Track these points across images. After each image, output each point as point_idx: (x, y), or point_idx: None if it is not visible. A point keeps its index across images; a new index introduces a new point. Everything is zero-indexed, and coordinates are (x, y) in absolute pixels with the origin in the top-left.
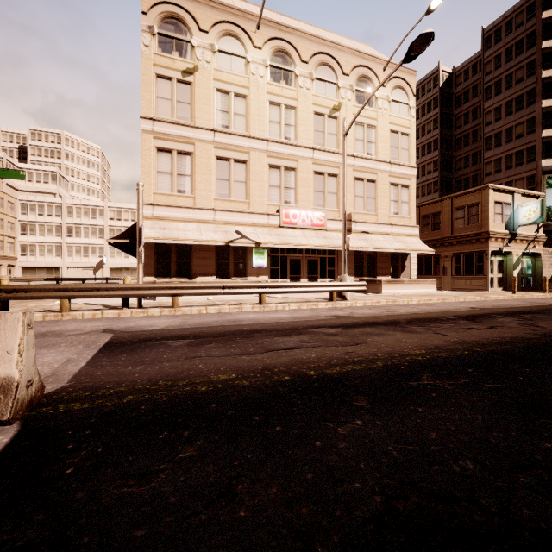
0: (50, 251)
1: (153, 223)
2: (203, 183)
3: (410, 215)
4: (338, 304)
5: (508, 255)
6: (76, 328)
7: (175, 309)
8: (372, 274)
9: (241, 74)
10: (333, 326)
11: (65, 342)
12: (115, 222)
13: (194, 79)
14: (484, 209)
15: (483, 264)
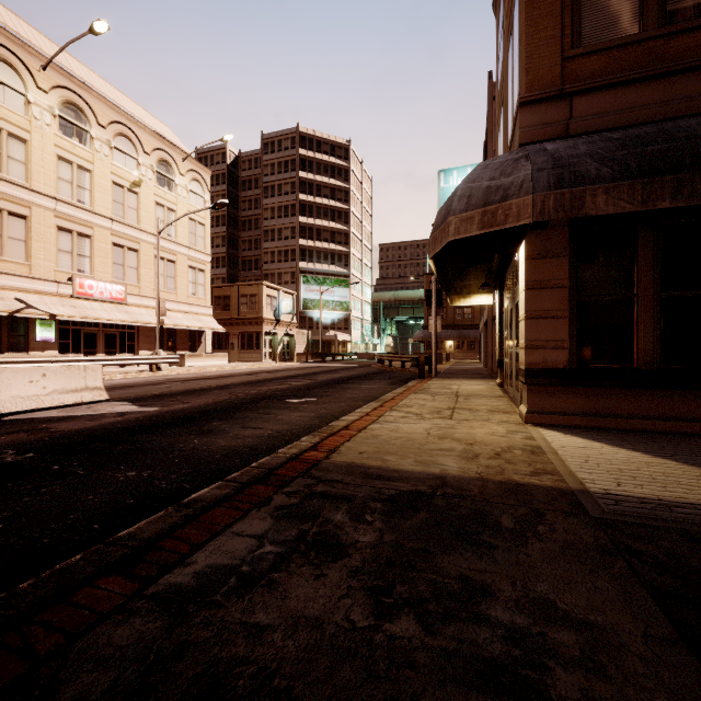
0: None
1: None
2: None
3: (206, 296)
4: (158, 374)
5: (276, 335)
6: None
7: None
8: (172, 349)
9: (19, 113)
10: (176, 381)
11: None
12: None
13: None
14: (260, 299)
15: (260, 341)
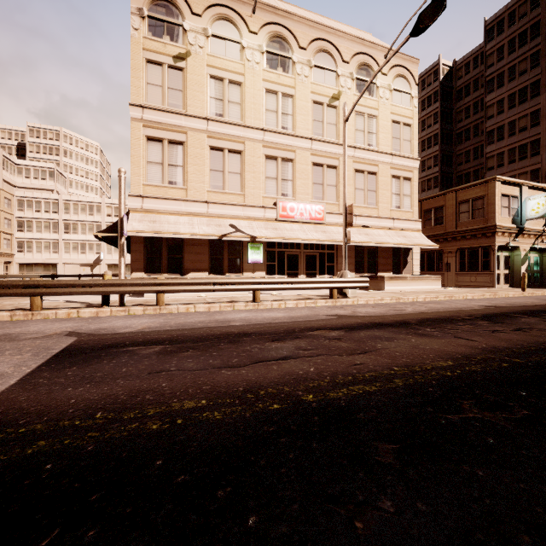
0: (47, 247)
1: (142, 216)
2: (196, 174)
3: (413, 208)
4: (338, 302)
5: (515, 251)
6: (39, 330)
7: (160, 307)
8: (373, 270)
9: (235, 60)
10: (334, 328)
11: (12, 349)
12: (112, 219)
13: (186, 65)
14: (490, 202)
15: (489, 259)
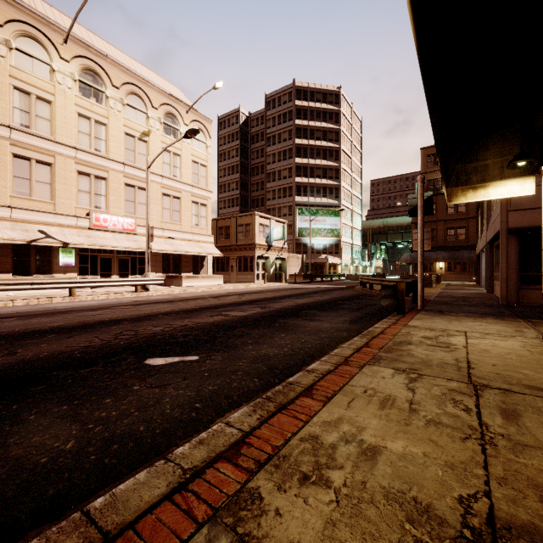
0: None
1: None
2: None
3: (208, 227)
4: (141, 294)
5: (268, 259)
6: None
7: None
8: (177, 271)
9: (45, 79)
10: (129, 305)
11: None
12: None
13: None
14: (253, 228)
15: (253, 264)
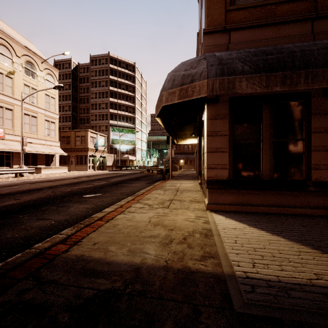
0: None
1: None
2: None
3: (56, 136)
4: (20, 179)
5: (95, 157)
6: None
7: None
8: (35, 164)
9: None
10: (27, 183)
11: None
12: None
13: None
14: (87, 138)
15: (86, 160)
